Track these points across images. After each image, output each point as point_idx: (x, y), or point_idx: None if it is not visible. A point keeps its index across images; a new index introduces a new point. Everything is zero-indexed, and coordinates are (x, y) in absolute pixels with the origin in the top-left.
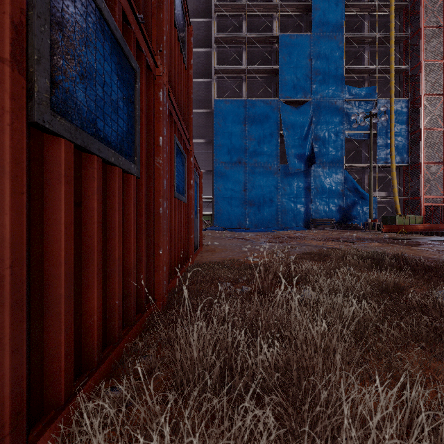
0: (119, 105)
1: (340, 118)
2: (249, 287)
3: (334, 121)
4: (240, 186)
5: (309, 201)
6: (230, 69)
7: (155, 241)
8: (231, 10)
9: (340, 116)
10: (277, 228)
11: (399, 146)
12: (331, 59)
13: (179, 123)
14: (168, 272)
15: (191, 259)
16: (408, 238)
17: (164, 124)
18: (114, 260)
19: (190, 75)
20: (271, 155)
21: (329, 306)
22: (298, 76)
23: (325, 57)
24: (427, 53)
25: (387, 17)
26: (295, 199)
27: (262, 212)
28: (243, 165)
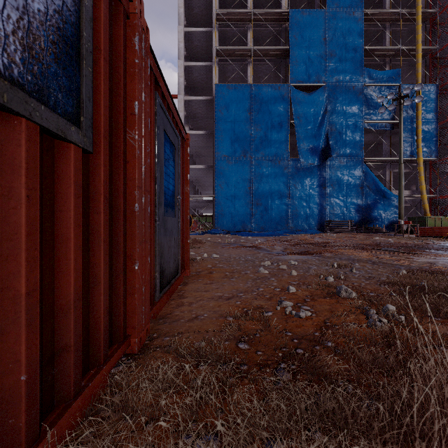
0: None
1: (359, 106)
2: None
3: (352, 108)
4: (245, 183)
5: (323, 200)
6: (233, 49)
7: None
8: None
9: (359, 103)
10: (287, 231)
11: (426, 137)
12: (349, 38)
13: None
14: None
15: (135, 332)
16: None
17: None
18: None
19: None
20: (280, 147)
21: None
22: (311, 57)
23: (341, 36)
24: None
25: None
26: (308, 198)
27: (270, 213)
28: (249, 159)
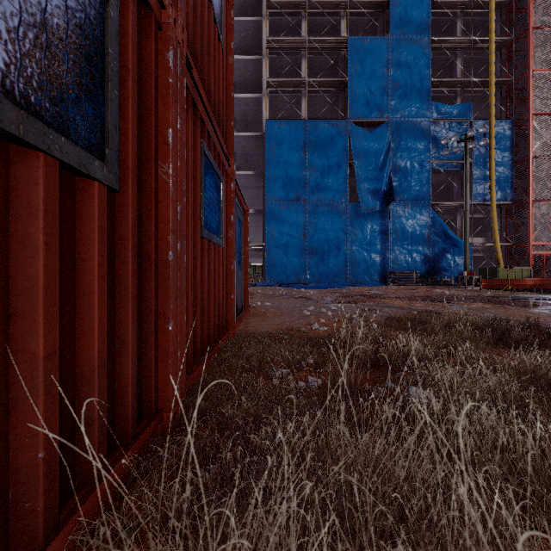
0: (52, 21)
1: (426, 144)
2: (318, 379)
3: (418, 147)
4: (298, 230)
5: (386, 249)
6: (286, 80)
7: (159, 308)
8: (287, 6)
9: (426, 140)
10: (345, 283)
11: (500, 179)
12: (415, 68)
13: (210, 125)
14: (189, 356)
15: (232, 328)
16: (520, 297)
17: (177, 109)
18: (31, 362)
19: (230, 64)
20: (338, 190)
21: (473, 432)
22: (373, 90)
23: (406, 66)
24: (537, 60)
25: (485, 16)
26: (369, 246)
27: (327, 263)
28: (303, 203)
